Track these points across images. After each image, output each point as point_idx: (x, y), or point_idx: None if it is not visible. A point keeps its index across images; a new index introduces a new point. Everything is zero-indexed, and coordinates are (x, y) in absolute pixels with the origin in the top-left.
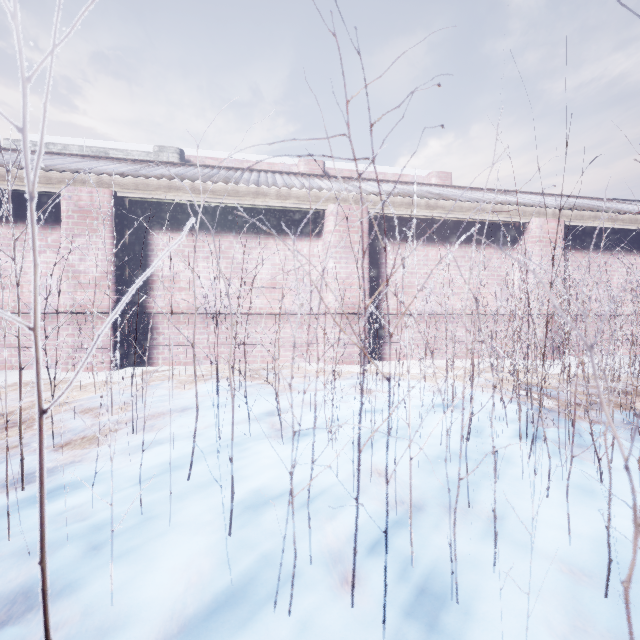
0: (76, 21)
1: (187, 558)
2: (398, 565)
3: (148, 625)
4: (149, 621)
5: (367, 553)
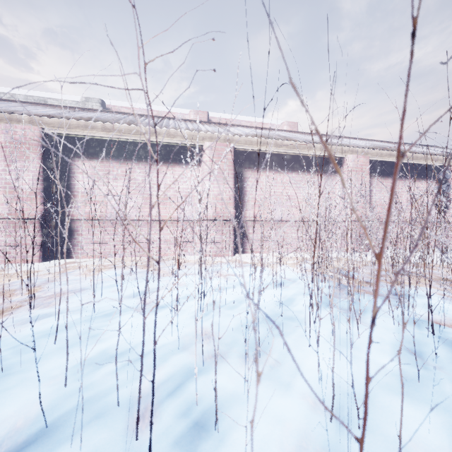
0: None
1: (21, 406)
2: (186, 405)
3: None
4: None
5: (167, 396)
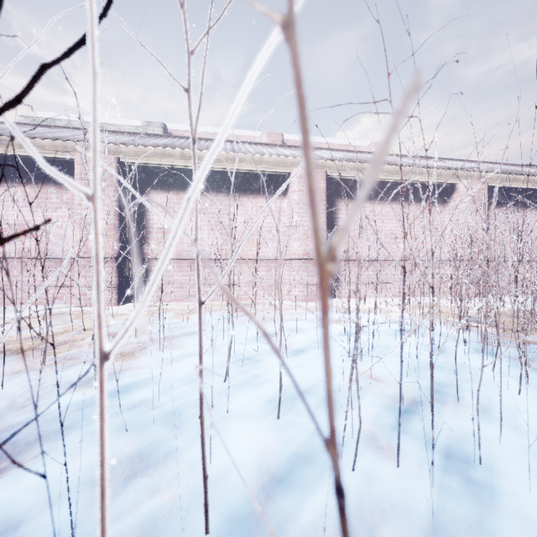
0: (224, 9)
1: (252, 434)
2: (422, 439)
3: (246, 477)
4: (246, 475)
5: (393, 431)
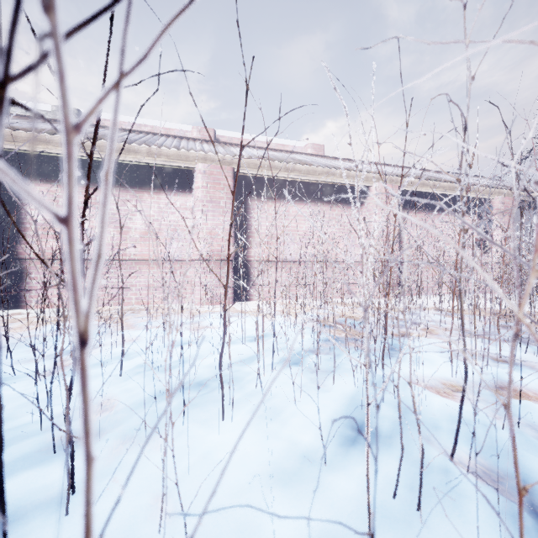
0: None
1: None
2: None
3: None
4: None
5: None
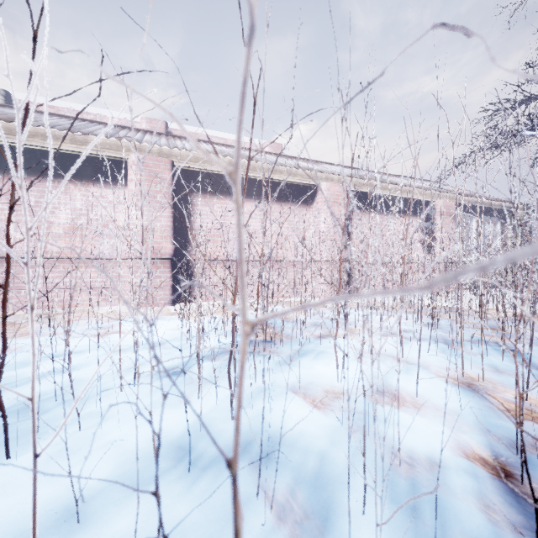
0: None
1: None
2: None
3: None
4: None
5: None
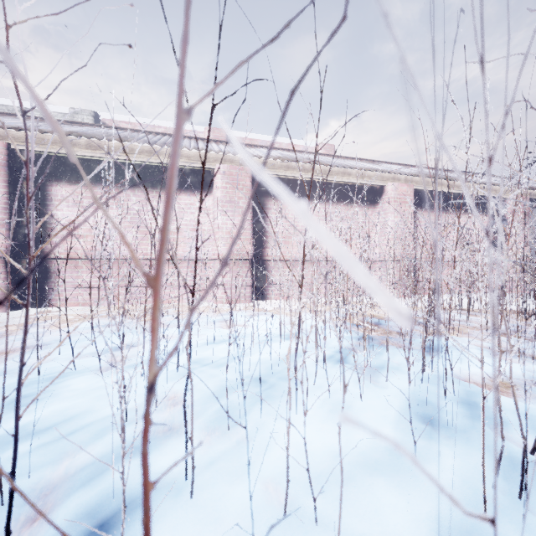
0: None
1: None
2: (98, 499)
3: None
4: None
5: (79, 487)
